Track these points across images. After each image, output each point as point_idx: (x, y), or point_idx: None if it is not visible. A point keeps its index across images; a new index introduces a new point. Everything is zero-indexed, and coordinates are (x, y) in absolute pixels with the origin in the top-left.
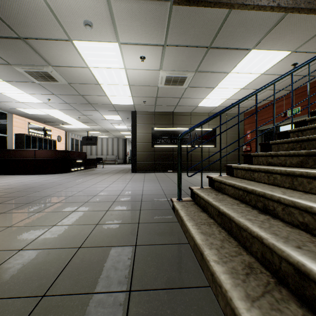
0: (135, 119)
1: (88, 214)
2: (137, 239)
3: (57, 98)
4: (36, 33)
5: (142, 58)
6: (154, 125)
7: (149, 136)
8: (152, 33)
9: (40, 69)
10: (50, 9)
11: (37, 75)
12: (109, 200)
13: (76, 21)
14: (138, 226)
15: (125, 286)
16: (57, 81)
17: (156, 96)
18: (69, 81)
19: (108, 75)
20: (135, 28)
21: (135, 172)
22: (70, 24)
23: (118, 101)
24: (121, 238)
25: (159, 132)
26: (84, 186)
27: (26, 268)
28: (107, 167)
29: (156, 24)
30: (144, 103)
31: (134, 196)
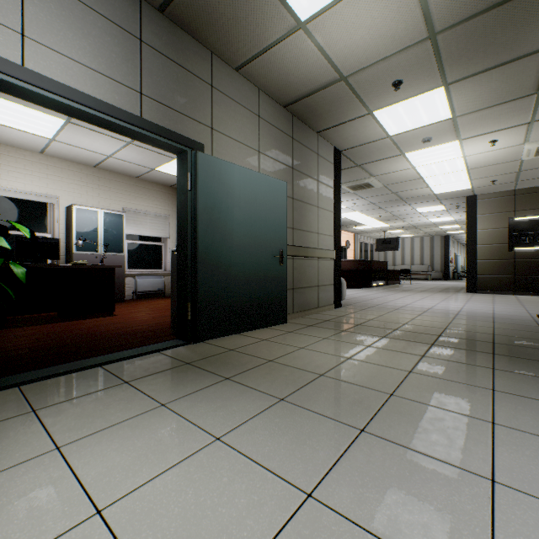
0: (473, 208)
1: (435, 318)
2: (493, 333)
3: (363, 200)
4: (372, 159)
5: (493, 141)
6: (514, 213)
7: (502, 233)
8: (509, 120)
9: (361, 182)
10: (392, 142)
11: (356, 187)
12: (450, 313)
13: (414, 141)
14: (493, 328)
15: (488, 341)
16: (372, 187)
17: (518, 170)
18: (385, 184)
19: (437, 168)
20: (484, 125)
21: (473, 292)
22: (407, 145)
23: (444, 189)
24: (478, 330)
25: (524, 224)
26: (408, 301)
27: (418, 329)
28: (415, 283)
29: (515, 113)
30: (493, 183)
31: (481, 313)
